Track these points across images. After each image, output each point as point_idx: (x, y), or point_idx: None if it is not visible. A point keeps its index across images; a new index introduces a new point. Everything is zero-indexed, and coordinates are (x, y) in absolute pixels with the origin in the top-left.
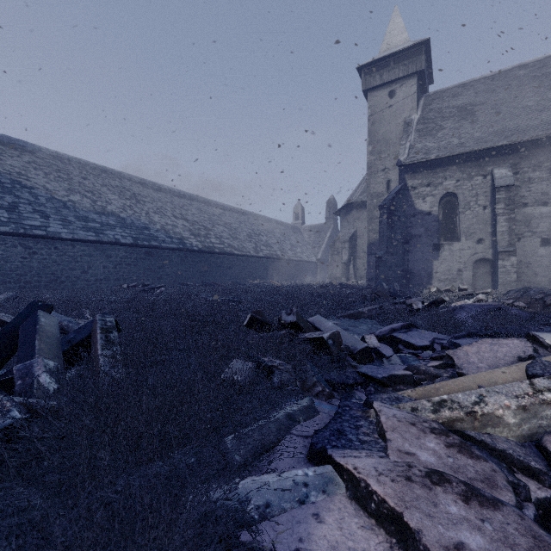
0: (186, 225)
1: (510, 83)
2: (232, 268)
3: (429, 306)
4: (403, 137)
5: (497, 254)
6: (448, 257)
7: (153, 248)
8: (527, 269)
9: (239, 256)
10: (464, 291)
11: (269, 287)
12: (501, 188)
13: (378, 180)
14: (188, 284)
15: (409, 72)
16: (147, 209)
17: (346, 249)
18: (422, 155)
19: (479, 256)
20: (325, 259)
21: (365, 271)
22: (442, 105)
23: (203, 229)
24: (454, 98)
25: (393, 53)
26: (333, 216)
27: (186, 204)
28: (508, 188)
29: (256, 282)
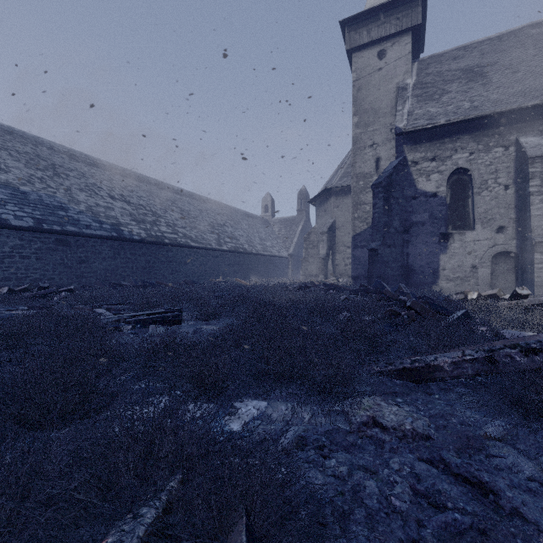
0: (126, 209)
1: (524, 42)
2: (187, 263)
3: None
4: (398, 102)
5: (531, 245)
6: (459, 250)
7: (69, 235)
8: None
9: (197, 249)
10: (530, 299)
11: (232, 287)
12: (536, 158)
13: (365, 158)
14: (122, 284)
15: (403, 28)
16: (70, 185)
17: (324, 241)
18: (426, 121)
19: (500, 248)
20: (297, 254)
21: (345, 267)
22: (442, 68)
23: (151, 215)
24: (455, 61)
25: (383, 4)
26: (305, 208)
27: (131, 184)
28: None
29: (218, 281)
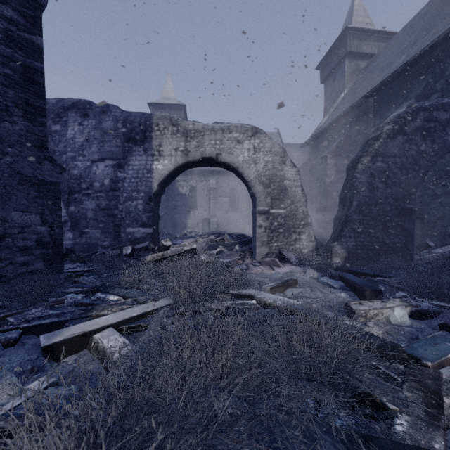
0: None
1: None
2: None
3: (182, 236)
4: None
5: (210, 216)
6: (193, 217)
7: None
8: (221, 223)
9: None
10: (196, 232)
11: None
12: (212, 188)
13: None
14: None
15: None
16: None
17: None
18: None
19: (205, 217)
20: None
21: None
22: None
23: None
24: None
25: (168, 104)
26: None
27: None
28: (214, 189)
29: None
